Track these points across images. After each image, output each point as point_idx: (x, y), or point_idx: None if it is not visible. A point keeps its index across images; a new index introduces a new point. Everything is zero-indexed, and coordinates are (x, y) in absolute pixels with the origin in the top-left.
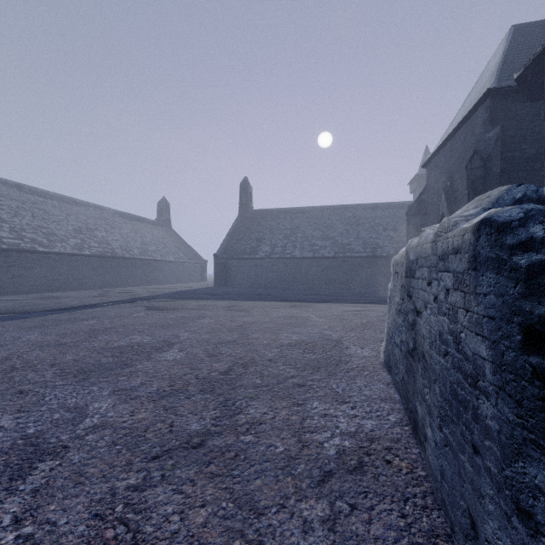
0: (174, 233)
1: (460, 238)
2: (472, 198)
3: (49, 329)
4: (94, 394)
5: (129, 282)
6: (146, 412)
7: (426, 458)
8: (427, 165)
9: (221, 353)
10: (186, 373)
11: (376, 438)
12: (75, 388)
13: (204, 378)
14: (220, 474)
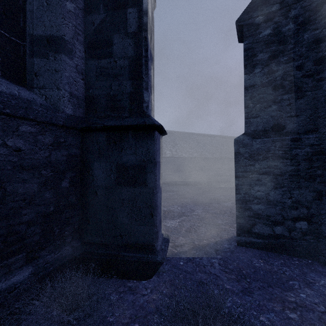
0: None
1: None
2: None
3: None
4: None
5: None
6: None
7: None
8: None
9: None
10: None
11: None
12: None
13: None
14: None
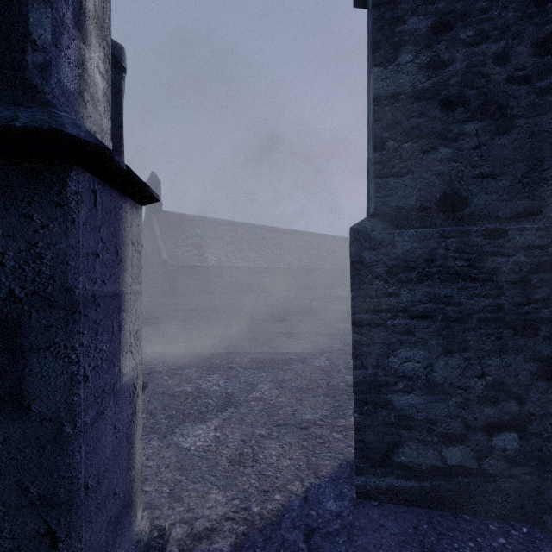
0: None
1: None
2: None
3: None
4: None
5: None
6: None
7: None
8: None
9: None
10: None
11: None
12: None
13: None
14: None
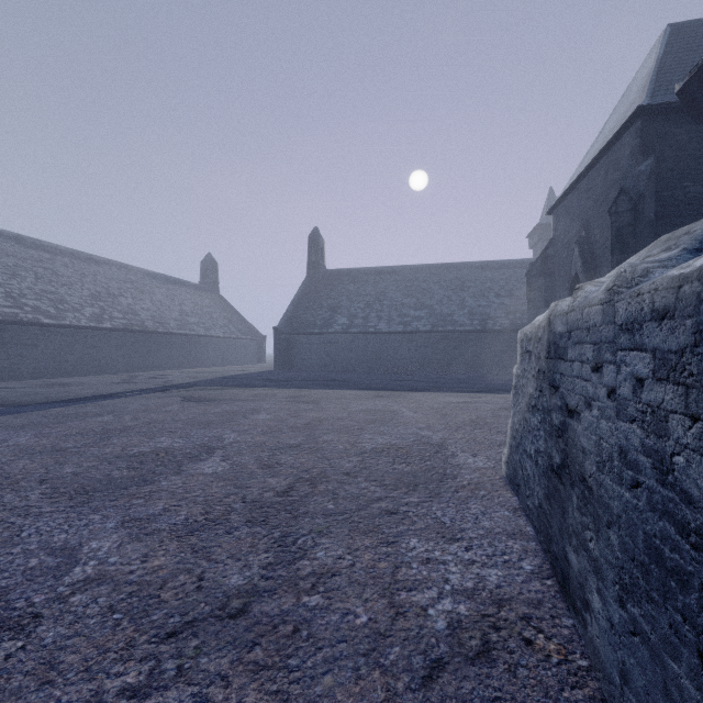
0: (223, 301)
1: (670, 293)
2: (617, 253)
3: (48, 428)
4: (93, 527)
5: (164, 364)
6: (166, 556)
7: (587, 637)
8: (554, 210)
9: (280, 464)
10: (228, 493)
11: (506, 599)
12: (68, 517)
13: (254, 501)
14: (270, 665)
